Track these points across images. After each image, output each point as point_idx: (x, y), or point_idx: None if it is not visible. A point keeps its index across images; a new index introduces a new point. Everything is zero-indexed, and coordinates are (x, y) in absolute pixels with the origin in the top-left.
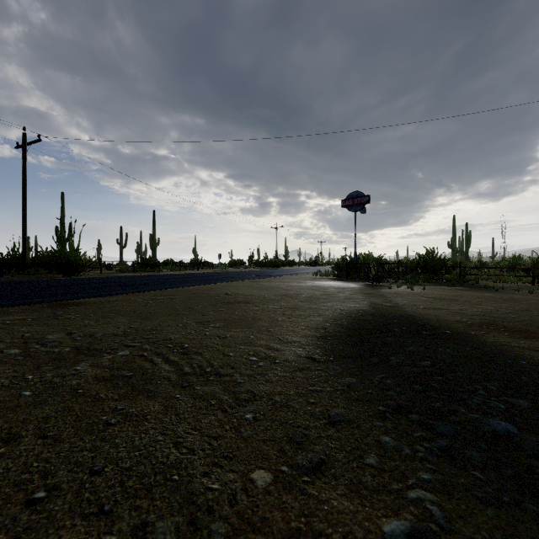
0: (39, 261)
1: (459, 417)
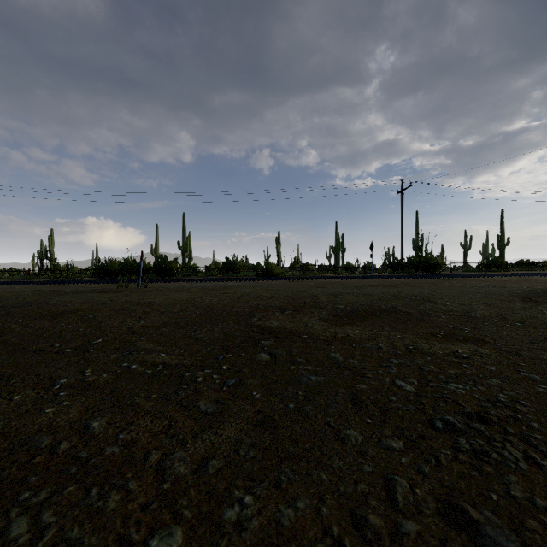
0: (410, 264)
1: None
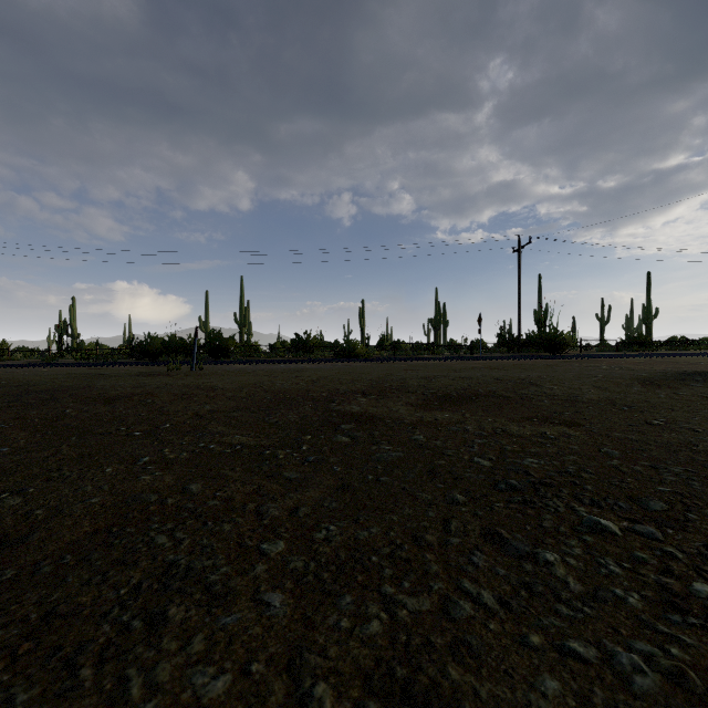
0: (529, 342)
1: (705, 374)
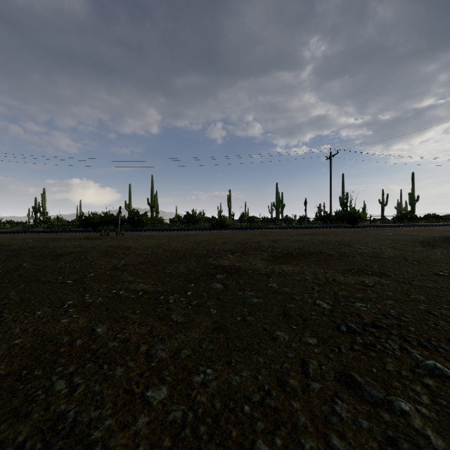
0: (337, 217)
1: None
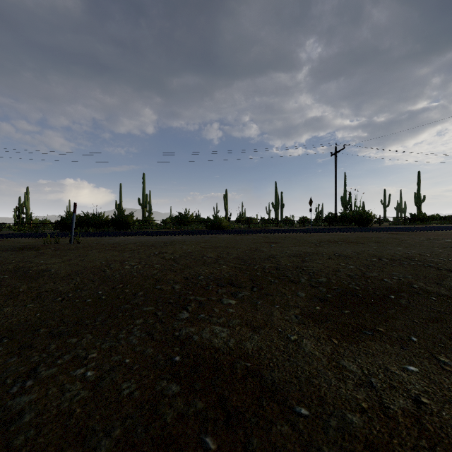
0: (343, 218)
1: None
